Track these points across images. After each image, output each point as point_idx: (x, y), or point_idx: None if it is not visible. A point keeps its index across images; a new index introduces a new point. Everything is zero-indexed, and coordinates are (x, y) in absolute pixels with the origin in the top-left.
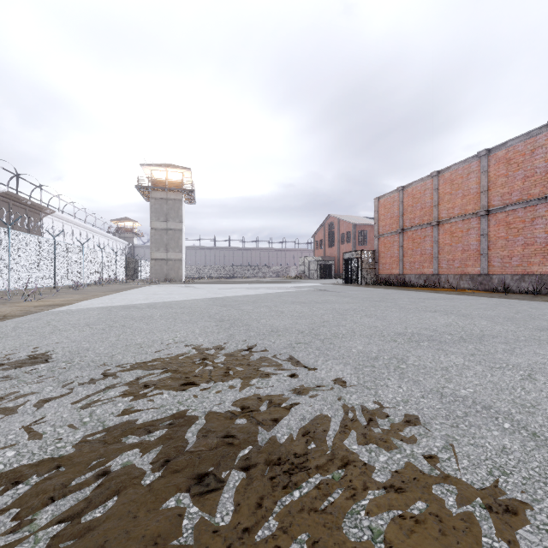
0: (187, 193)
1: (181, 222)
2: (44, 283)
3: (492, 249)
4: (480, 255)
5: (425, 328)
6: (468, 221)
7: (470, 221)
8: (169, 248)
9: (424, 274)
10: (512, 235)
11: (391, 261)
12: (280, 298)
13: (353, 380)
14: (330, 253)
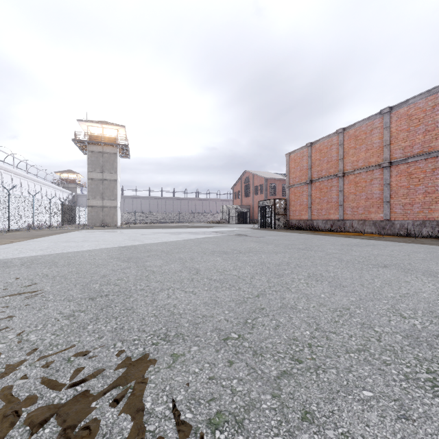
0: (121, 147)
1: (116, 173)
2: None
3: (394, 197)
4: (383, 203)
5: (430, 312)
6: (371, 172)
7: (373, 172)
8: (105, 197)
9: (330, 220)
10: (413, 185)
11: (301, 208)
12: (200, 246)
13: None
14: (246, 202)
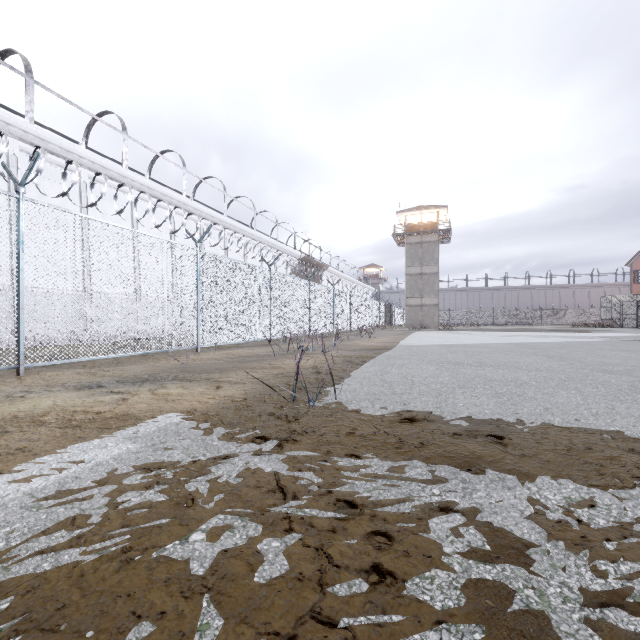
0: (442, 233)
1: (436, 265)
2: (346, 328)
3: None
4: None
5: None
6: None
7: None
8: (424, 294)
9: None
10: None
11: None
12: (591, 346)
13: None
14: None
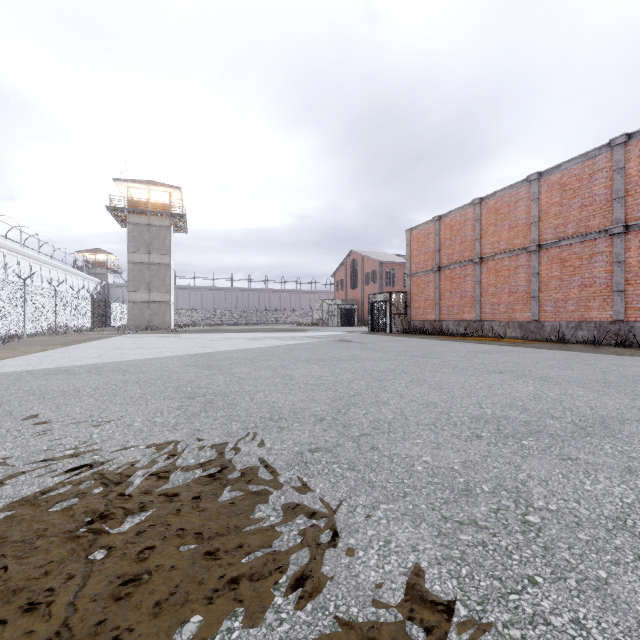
0: (175, 218)
1: (168, 254)
2: None
3: (544, 291)
4: (530, 298)
5: (509, 404)
6: (516, 257)
7: (518, 257)
8: (153, 288)
9: (464, 320)
10: (567, 275)
11: (426, 305)
12: (291, 353)
13: (451, 596)
14: (353, 296)
